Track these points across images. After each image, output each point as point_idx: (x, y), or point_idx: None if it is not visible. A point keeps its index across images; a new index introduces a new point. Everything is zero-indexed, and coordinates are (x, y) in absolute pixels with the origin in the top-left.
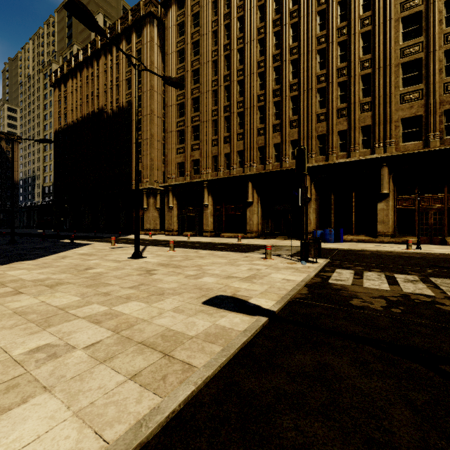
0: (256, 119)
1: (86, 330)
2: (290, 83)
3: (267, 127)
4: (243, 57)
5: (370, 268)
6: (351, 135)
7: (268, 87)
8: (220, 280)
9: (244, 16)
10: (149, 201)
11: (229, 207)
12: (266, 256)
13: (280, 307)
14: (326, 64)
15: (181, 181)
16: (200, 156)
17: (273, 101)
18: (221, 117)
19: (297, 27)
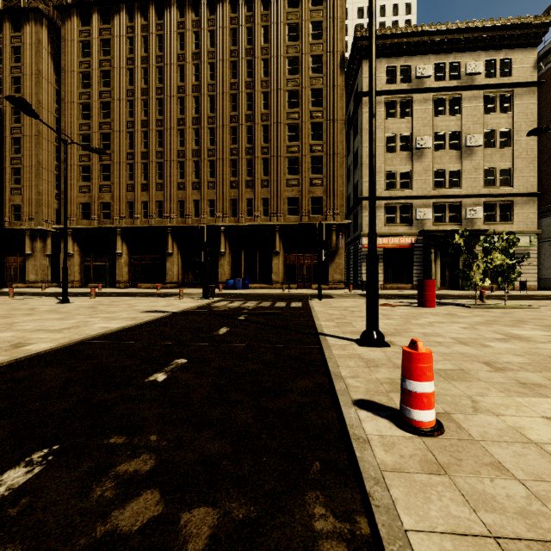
0: (177, 174)
1: (91, 319)
2: (208, 148)
3: (187, 183)
4: (163, 108)
5: (241, 300)
6: (255, 204)
7: (188, 146)
8: (147, 307)
9: (164, 68)
10: (35, 245)
11: (147, 257)
12: (180, 297)
13: (179, 311)
14: (237, 141)
15: (86, 224)
16: (111, 199)
17: (192, 160)
18: (138, 162)
19: (214, 100)
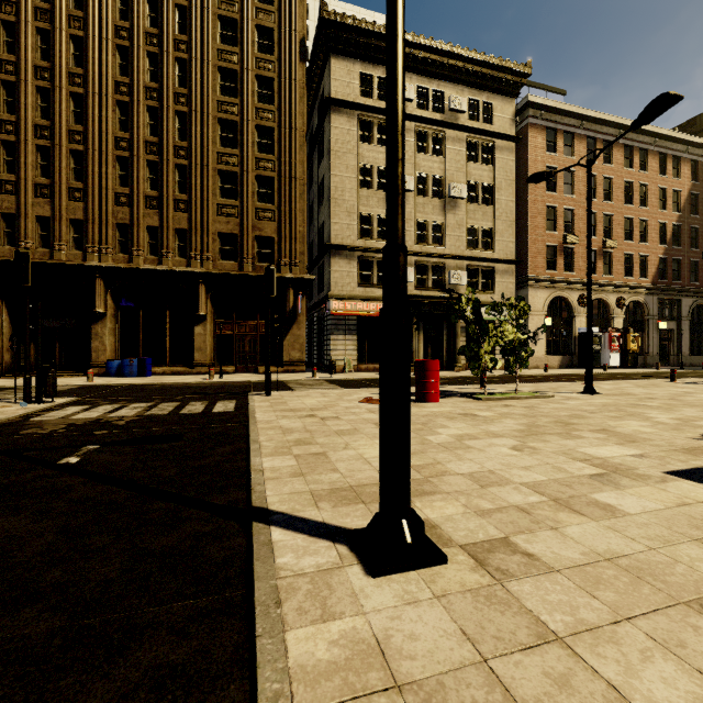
0: None
1: None
2: (70, 127)
3: (22, 183)
4: None
5: (118, 402)
6: (164, 236)
7: (26, 115)
8: None
9: None
10: None
11: None
12: None
13: None
14: (130, 126)
15: None
16: None
17: (35, 143)
18: None
19: (84, 47)
